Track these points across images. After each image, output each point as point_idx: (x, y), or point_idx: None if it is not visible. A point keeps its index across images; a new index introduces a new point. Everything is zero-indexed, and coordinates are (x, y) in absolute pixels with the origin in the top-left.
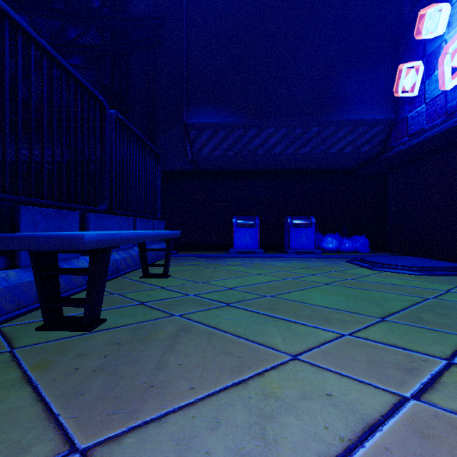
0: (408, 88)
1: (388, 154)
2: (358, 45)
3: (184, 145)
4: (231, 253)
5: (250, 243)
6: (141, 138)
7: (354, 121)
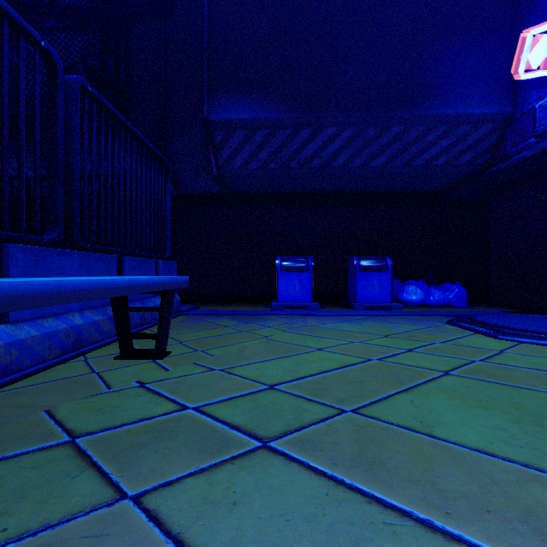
0: (537, 64)
1: (502, 165)
2: (459, 6)
3: (206, 153)
4: (274, 309)
5: (301, 293)
6: (134, 133)
7: (453, 117)
